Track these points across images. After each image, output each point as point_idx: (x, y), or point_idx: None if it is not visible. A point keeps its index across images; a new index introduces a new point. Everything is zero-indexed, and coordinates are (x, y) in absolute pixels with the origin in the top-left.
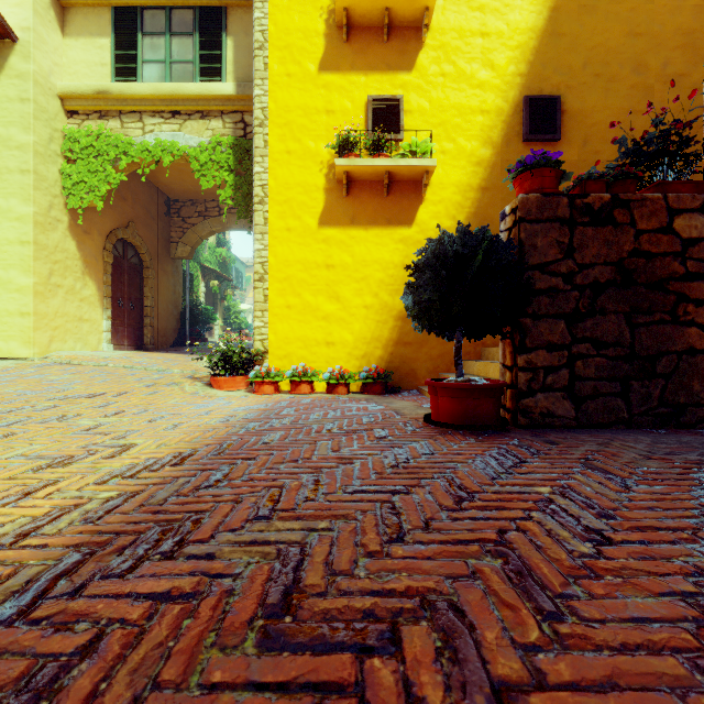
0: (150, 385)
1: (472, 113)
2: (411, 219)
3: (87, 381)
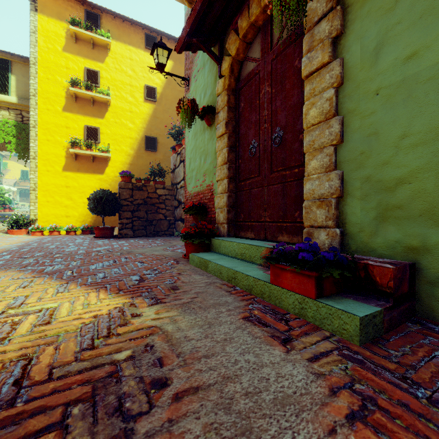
0: None
1: (127, 138)
2: (103, 172)
3: None
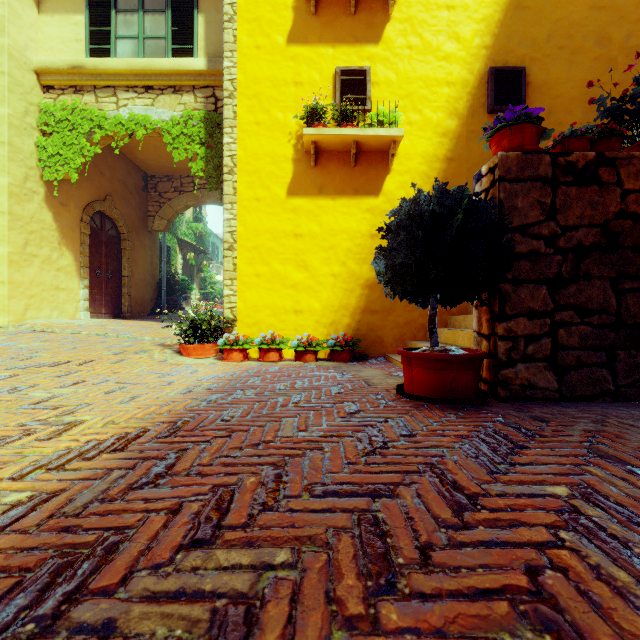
0: (118, 353)
1: (438, 85)
2: (378, 189)
3: (55, 348)
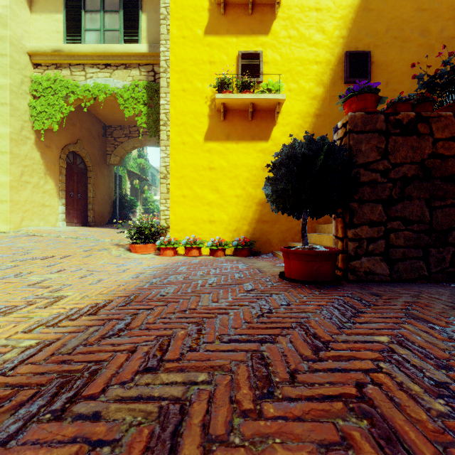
0: (87, 250)
1: (309, 64)
2: (268, 136)
3: (43, 247)
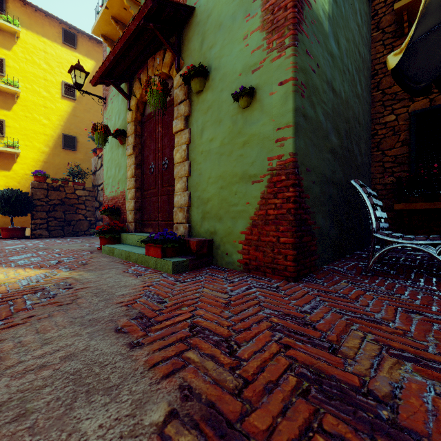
0: None
1: (40, 134)
2: (10, 168)
3: None
